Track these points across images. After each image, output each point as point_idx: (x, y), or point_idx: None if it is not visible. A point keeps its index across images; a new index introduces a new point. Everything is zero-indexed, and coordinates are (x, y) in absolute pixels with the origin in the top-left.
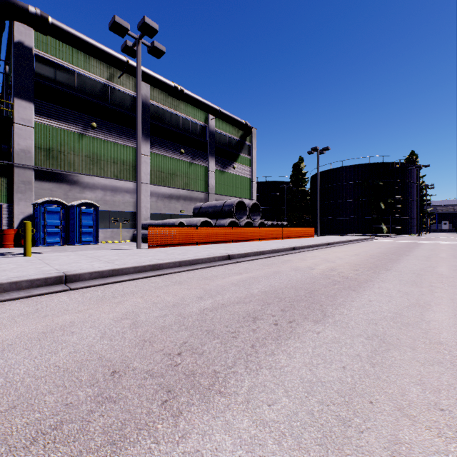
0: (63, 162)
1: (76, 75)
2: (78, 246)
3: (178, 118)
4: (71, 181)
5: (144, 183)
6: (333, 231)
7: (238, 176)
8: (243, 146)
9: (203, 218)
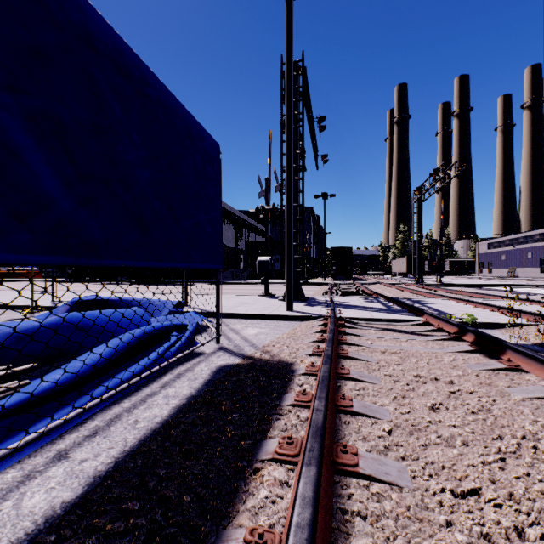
0: None
1: None
2: None
3: None
4: None
5: None
6: None
7: None
8: None
9: None
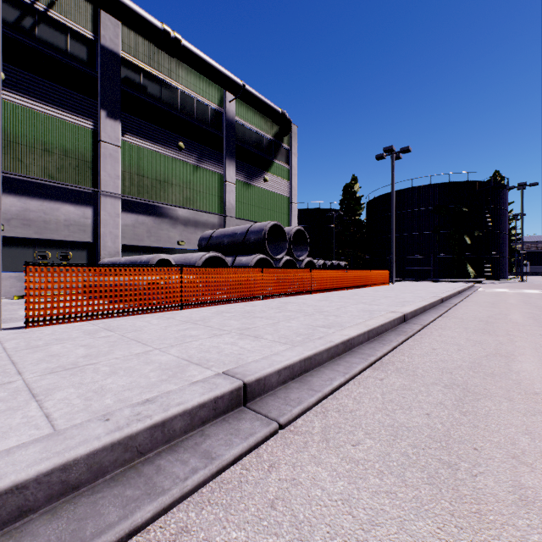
0: None
1: None
2: None
3: (175, 92)
4: None
5: (109, 193)
6: (399, 275)
7: (271, 194)
8: (278, 149)
9: (209, 253)
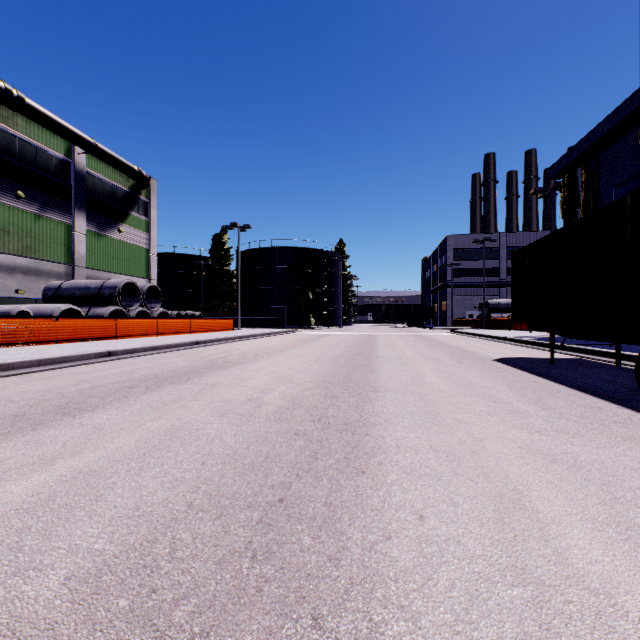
0: None
1: None
2: None
3: (12, 139)
4: None
5: None
6: (261, 324)
7: (127, 244)
8: (135, 201)
9: (65, 305)
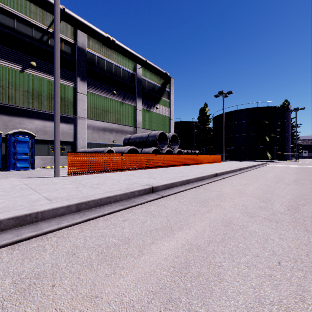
0: (3, 95)
1: (16, 18)
2: (9, 172)
3: (111, 66)
4: (10, 112)
5: (81, 117)
6: (230, 158)
7: (160, 115)
8: (163, 91)
9: (130, 147)
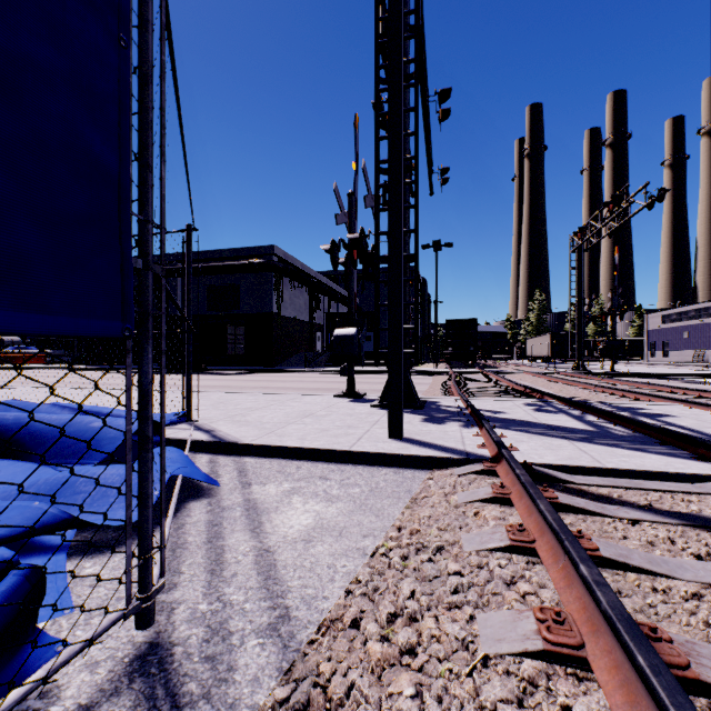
0: None
1: None
2: None
3: None
4: None
5: None
6: None
7: None
8: None
9: None
